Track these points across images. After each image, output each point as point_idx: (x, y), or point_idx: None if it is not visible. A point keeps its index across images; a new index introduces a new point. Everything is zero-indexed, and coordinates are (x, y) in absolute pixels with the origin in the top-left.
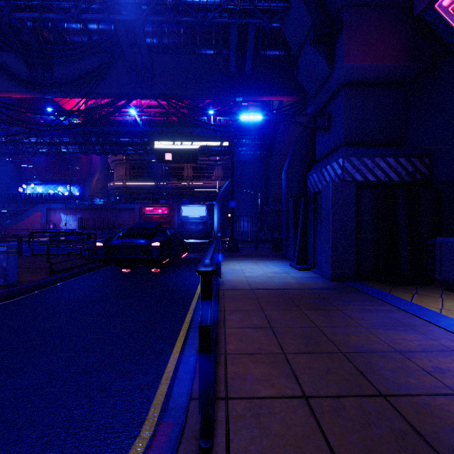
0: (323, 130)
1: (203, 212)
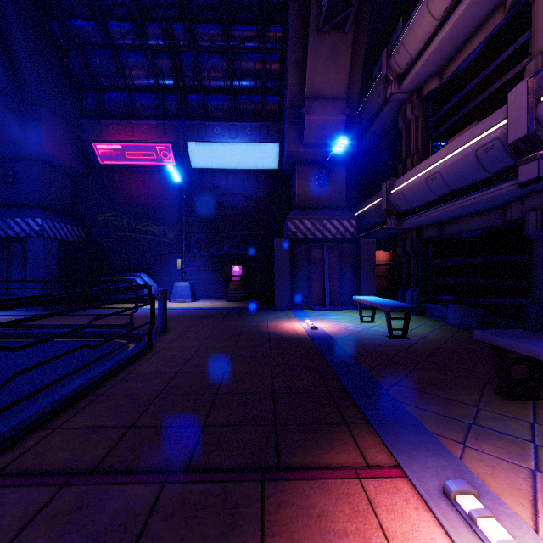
0: (6, 183)
1: None
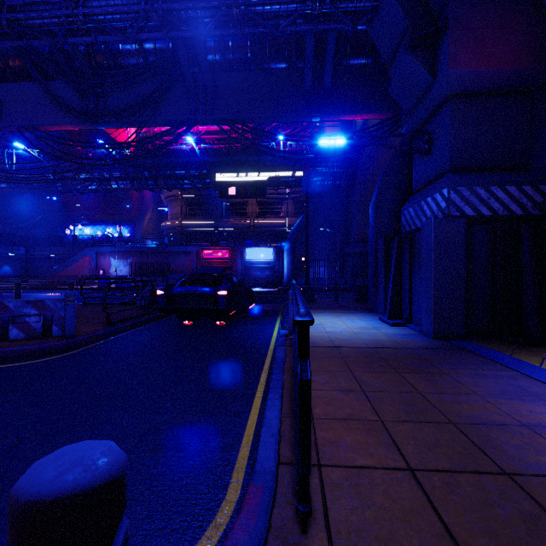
0: (422, 154)
1: (271, 255)
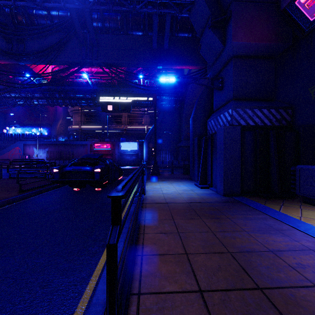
0: (218, 89)
1: (136, 147)
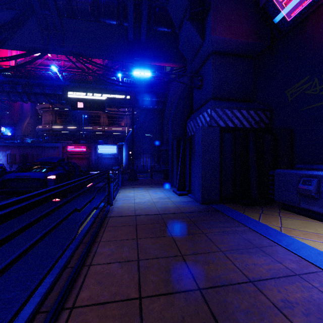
0: (197, 88)
1: (115, 150)
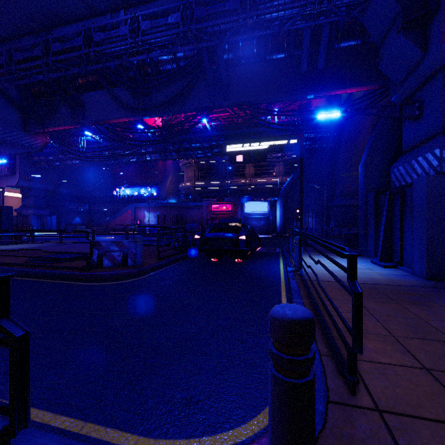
0: (413, 119)
1: (265, 208)
